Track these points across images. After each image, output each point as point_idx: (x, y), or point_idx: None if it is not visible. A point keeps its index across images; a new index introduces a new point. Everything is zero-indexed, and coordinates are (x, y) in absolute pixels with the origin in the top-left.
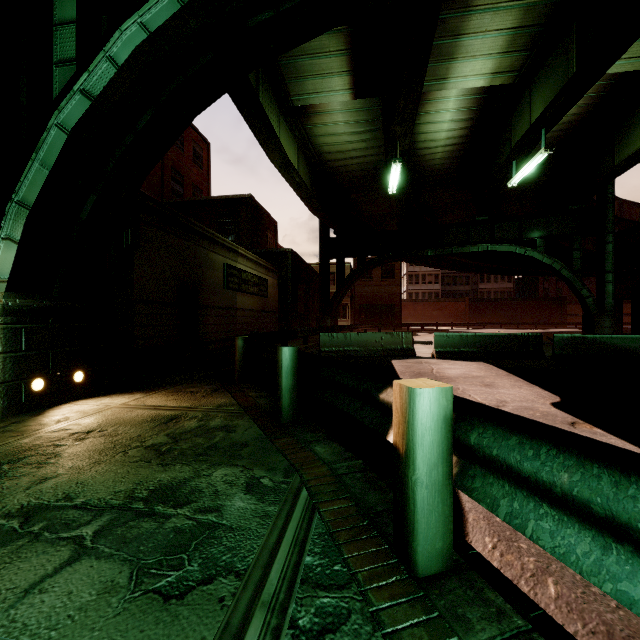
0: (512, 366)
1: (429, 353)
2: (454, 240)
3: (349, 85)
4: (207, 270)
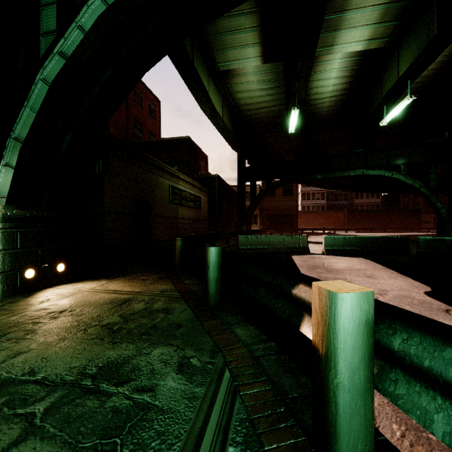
0: (386, 261)
1: (320, 250)
2: (337, 167)
3: (260, 53)
4: (157, 190)
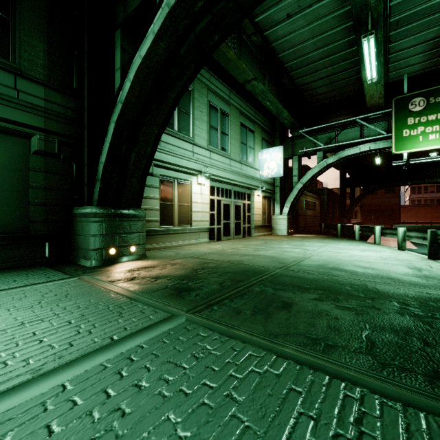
0: None
1: None
2: (427, 175)
3: None
4: (300, 203)
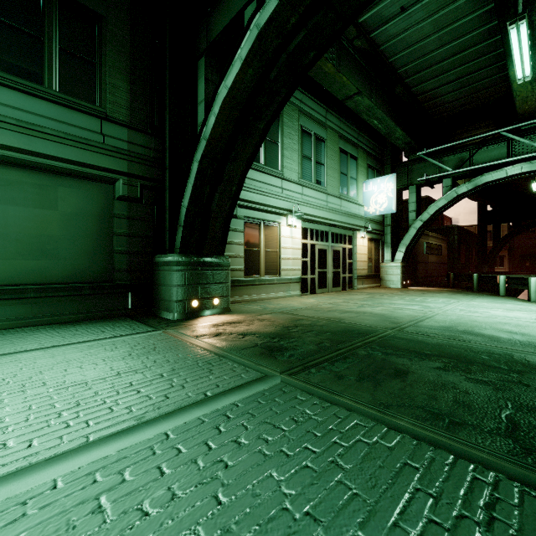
0: None
1: None
2: None
3: None
4: (419, 246)
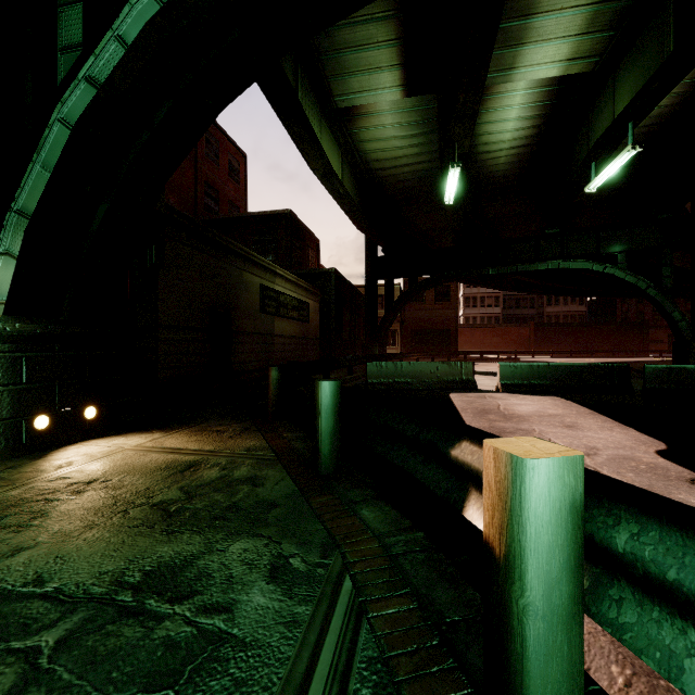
0: (595, 402)
1: (492, 386)
2: (519, 257)
3: (400, 81)
4: (241, 292)
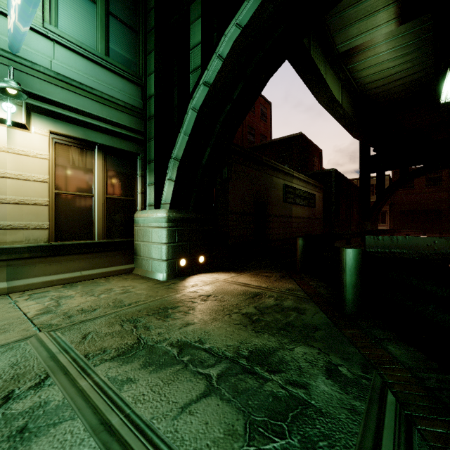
0: None
1: None
2: None
3: (394, 15)
4: (272, 190)
